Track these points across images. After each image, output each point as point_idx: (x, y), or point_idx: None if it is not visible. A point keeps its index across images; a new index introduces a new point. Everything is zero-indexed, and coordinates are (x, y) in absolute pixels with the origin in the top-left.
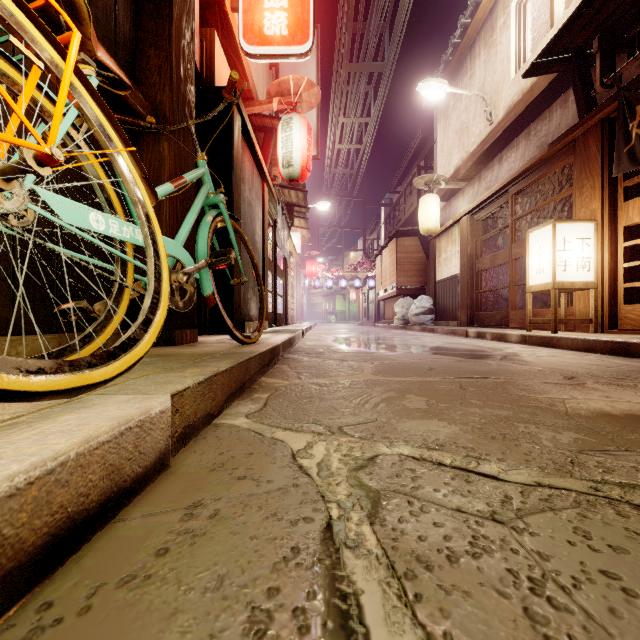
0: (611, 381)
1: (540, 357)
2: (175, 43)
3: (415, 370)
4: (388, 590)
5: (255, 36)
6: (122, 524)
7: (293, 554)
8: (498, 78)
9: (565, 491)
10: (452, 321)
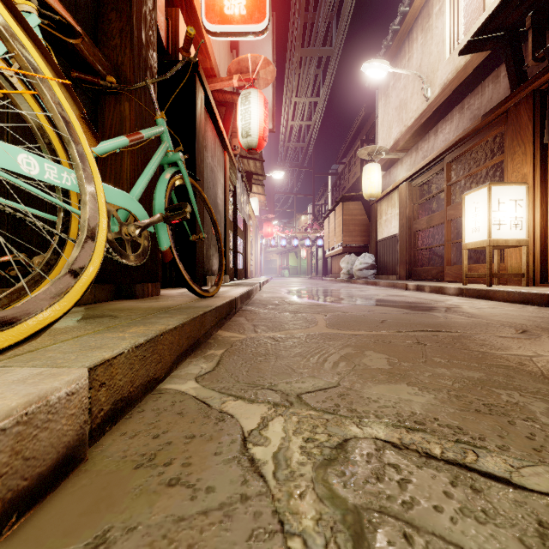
0: None
1: (482, 309)
2: (136, 8)
3: (367, 323)
4: None
5: (216, 15)
6: None
7: None
8: (434, 59)
9: None
10: (392, 275)
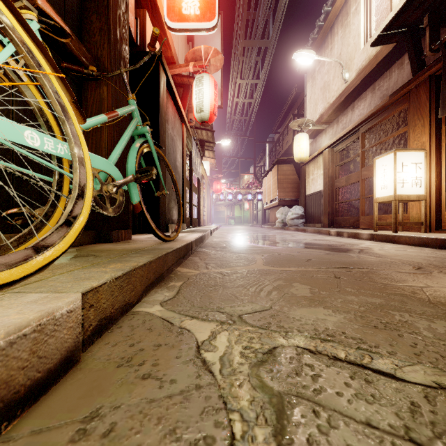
0: None
1: (388, 251)
2: (112, 11)
3: (296, 261)
4: None
5: (176, 15)
6: None
7: None
8: (351, 49)
9: None
10: (317, 224)
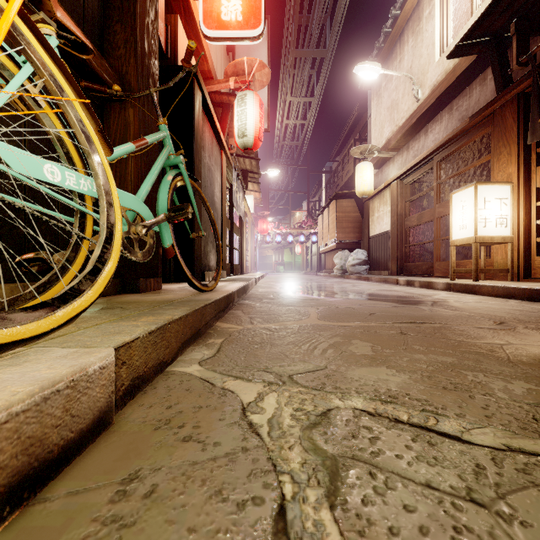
0: (539, 326)
1: (466, 303)
2: (139, 19)
3: (357, 315)
4: None
5: (214, 21)
6: (41, 507)
7: None
8: (424, 61)
9: None
10: (384, 271)
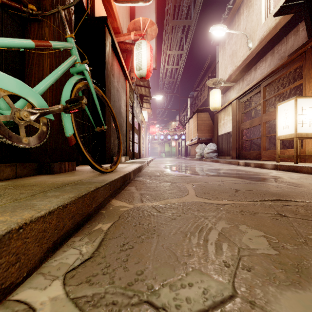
0: None
1: (299, 179)
2: None
3: (226, 192)
4: None
5: None
6: None
7: None
8: (254, 24)
9: None
10: (227, 156)
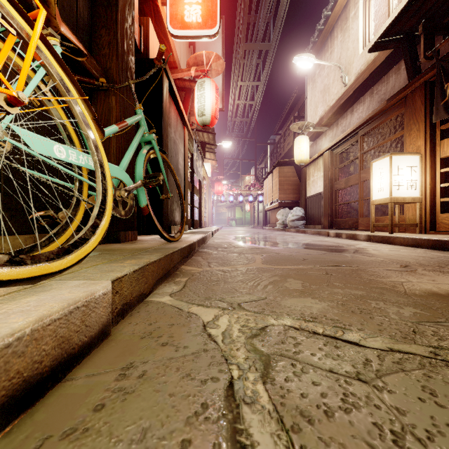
0: (435, 268)
1: (382, 251)
2: (120, 25)
3: (293, 260)
4: (279, 442)
5: (178, 22)
6: (70, 383)
7: (202, 409)
8: (350, 53)
9: (411, 355)
10: (318, 225)
